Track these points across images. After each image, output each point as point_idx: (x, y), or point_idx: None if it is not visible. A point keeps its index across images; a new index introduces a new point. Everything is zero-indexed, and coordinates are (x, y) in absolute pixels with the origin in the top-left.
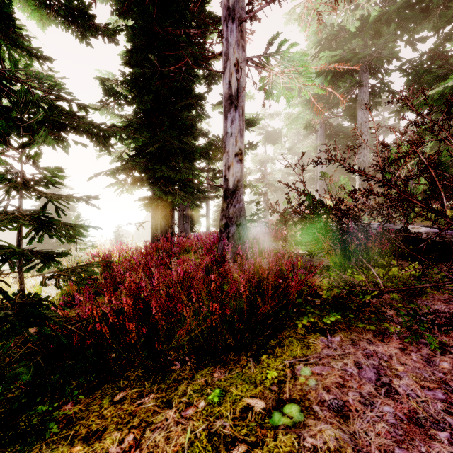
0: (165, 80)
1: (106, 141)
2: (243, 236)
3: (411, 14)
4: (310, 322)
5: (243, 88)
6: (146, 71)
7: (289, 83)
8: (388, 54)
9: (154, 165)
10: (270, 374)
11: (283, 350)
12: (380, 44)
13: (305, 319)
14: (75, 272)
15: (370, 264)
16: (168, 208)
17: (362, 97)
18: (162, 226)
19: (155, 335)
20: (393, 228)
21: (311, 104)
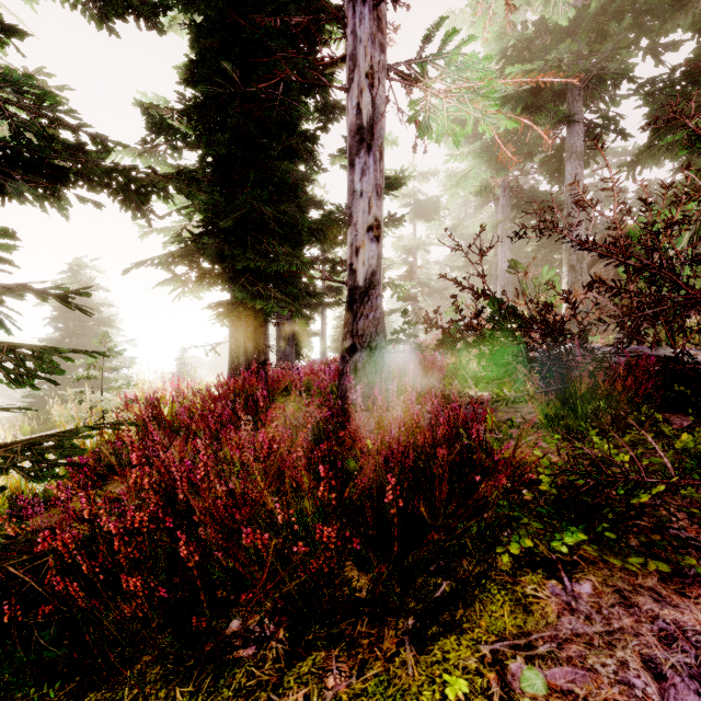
0: (250, 106)
1: (140, 199)
2: (382, 368)
3: (656, 3)
4: (521, 543)
5: (382, 112)
6: (219, 91)
7: (458, 110)
8: (618, 69)
9: (233, 250)
10: (453, 688)
11: (473, 612)
12: (605, 51)
13: (514, 542)
14: (35, 447)
15: (645, 428)
16: (256, 320)
17: (572, 141)
18: (248, 351)
19: (207, 575)
20: (650, 355)
21: (495, 146)
